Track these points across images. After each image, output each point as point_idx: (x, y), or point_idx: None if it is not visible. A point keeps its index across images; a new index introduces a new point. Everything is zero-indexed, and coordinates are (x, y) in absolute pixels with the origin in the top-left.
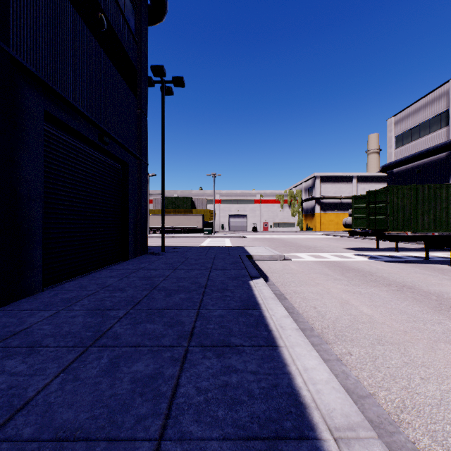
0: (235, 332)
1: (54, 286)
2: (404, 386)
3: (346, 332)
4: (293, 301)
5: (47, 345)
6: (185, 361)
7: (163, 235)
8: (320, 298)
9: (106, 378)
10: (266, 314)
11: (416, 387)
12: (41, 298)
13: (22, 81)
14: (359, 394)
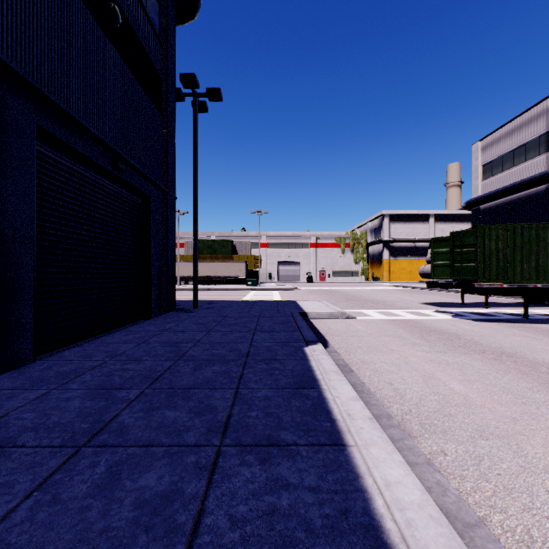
0: (285, 423)
1: (51, 354)
2: (526, 505)
3: (435, 419)
4: (361, 374)
5: (24, 444)
6: (215, 469)
7: (196, 287)
8: (396, 370)
9: (98, 499)
10: (328, 395)
11: (542, 507)
12: (30, 372)
13: (5, 85)
14: (464, 520)
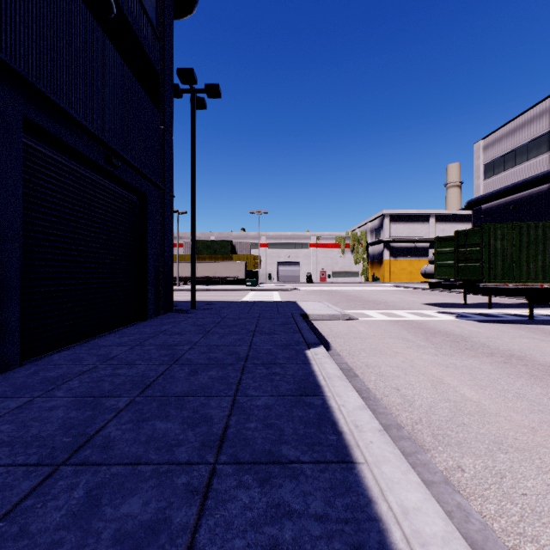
0: (287, 437)
1: (40, 358)
2: None
3: (448, 429)
4: (366, 379)
5: None
6: (209, 493)
7: (194, 288)
8: (402, 374)
9: (73, 531)
10: (332, 404)
11: None
12: (14, 377)
13: None
14: None
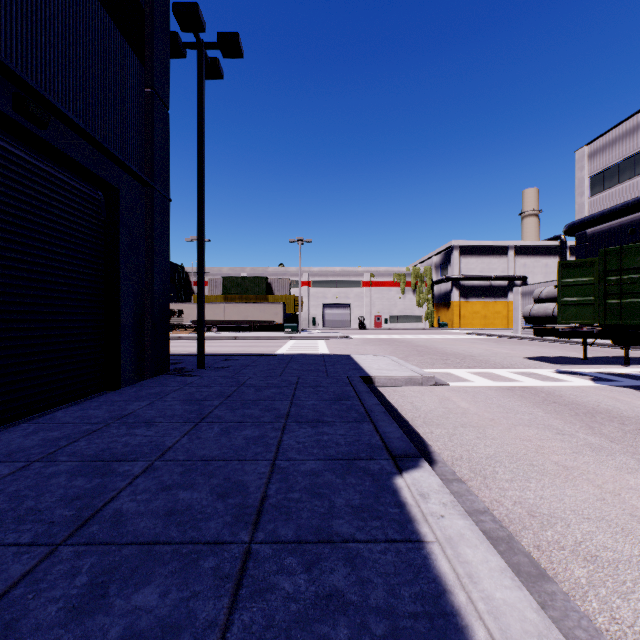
0: None
1: None
2: None
3: None
4: (566, 579)
5: None
6: None
7: (202, 337)
8: None
9: None
10: None
11: None
12: None
13: None
14: None
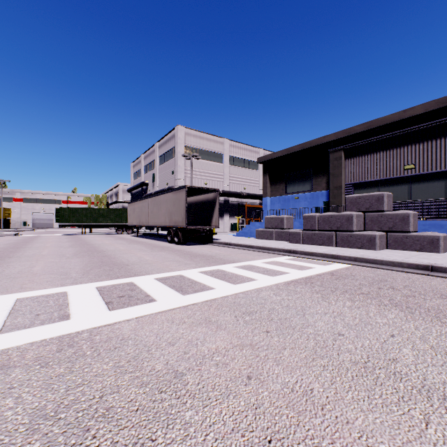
0: None
1: None
2: None
3: None
4: None
5: None
6: None
7: None
8: None
9: None
10: None
11: None
12: None
13: None
14: None
